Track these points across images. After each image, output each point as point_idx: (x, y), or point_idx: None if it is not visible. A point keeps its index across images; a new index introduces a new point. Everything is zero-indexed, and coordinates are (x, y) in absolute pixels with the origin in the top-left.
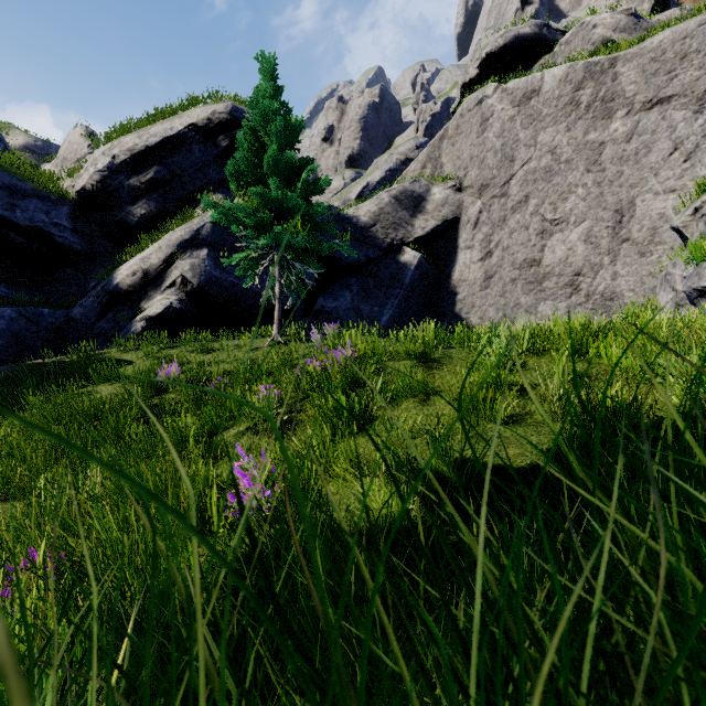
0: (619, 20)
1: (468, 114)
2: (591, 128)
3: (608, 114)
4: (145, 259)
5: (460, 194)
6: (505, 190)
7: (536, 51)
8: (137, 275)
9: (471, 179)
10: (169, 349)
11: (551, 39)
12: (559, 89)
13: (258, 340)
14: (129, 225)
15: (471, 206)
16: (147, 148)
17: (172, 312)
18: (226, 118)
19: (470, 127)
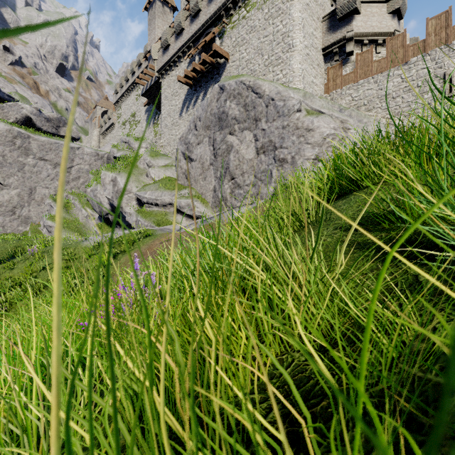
0: (33, 110)
1: None
2: (21, 156)
3: (27, 154)
4: None
5: None
6: None
7: None
8: None
9: None
10: None
11: (1, 96)
12: (7, 133)
13: None
14: None
15: None
16: None
17: None
18: None
19: None
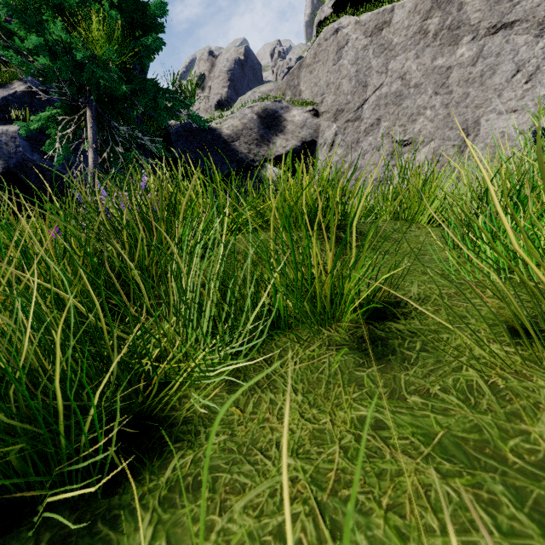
0: None
1: (325, 43)
2: (439, 54)
3: (454, 40)
4: None
5: (317, 119)
6: (359, 114)
7: None
8: None
9: (327, 104)
10: None
11: None
12: (409, 20)
13: None
14: None
15: (327, 130)
16: None
17: None
18: None
19: (327, 55)
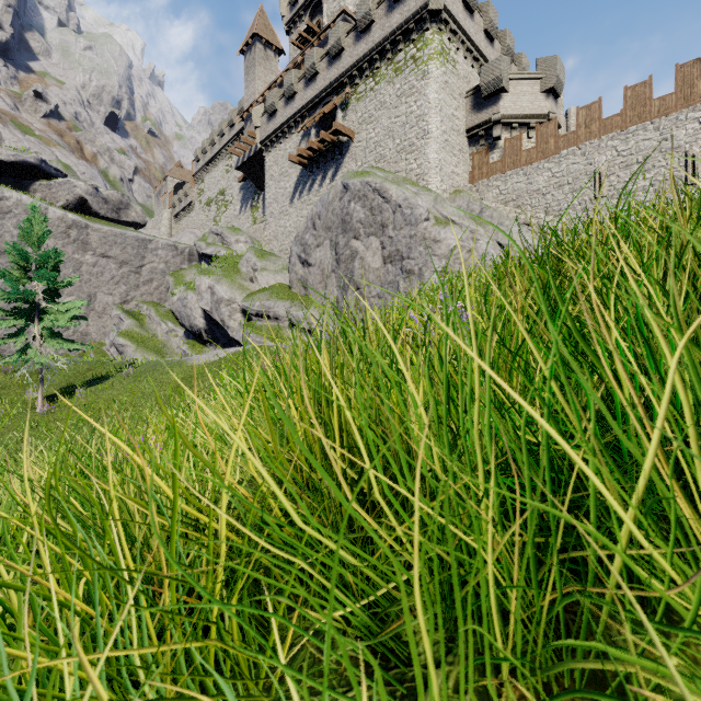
0: (89, 189)
1: None
2: (77, 252)
3: (85, 250)
4: None
5: None
6: None
7: (38, 172)
8: None
9: None
10: None
11: (48, 170)
12: (59, 222)
13: None
14: None
15: None
16: None
17: None
18: None
19: None
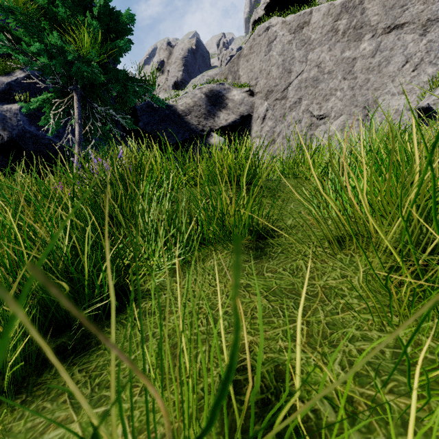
0: None
1: (258, 38)
2: (347, 48)
3: (358, 37)
4: None
5: (252, 98)
6: (285, 94)
7: (303, 4)
8: None
9: (260, 86)
10: None
11: None
12: (323, 21)
13: None
14: None
15: (260, 106)
16: None
17: None
18: None
19: (260, 47)
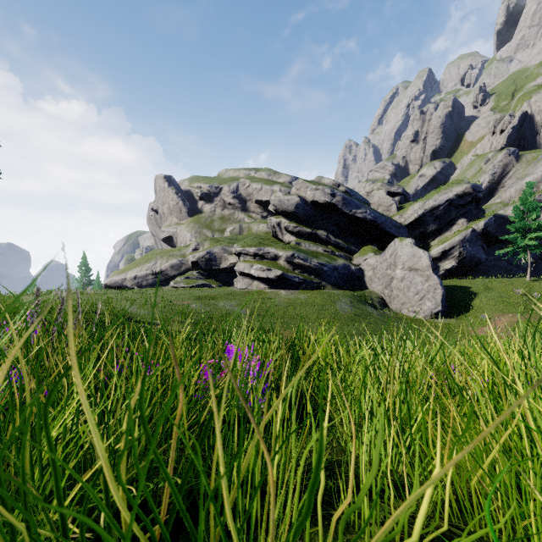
0: None
1: None
2: None
3: None
4: (443, 248)
5: None
6: None
7: None
8: (439, 254)
9: None
10: (472, 282)
11: None
12: None
13: (511, 279)
14: (425, 233)
15: None
16: (438, 205)
17: (454, 267)
18: (470, 190)
19: None
